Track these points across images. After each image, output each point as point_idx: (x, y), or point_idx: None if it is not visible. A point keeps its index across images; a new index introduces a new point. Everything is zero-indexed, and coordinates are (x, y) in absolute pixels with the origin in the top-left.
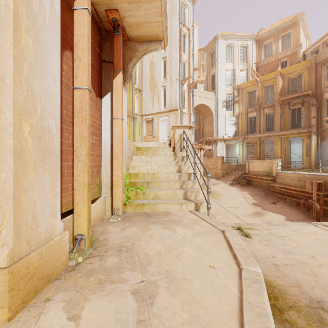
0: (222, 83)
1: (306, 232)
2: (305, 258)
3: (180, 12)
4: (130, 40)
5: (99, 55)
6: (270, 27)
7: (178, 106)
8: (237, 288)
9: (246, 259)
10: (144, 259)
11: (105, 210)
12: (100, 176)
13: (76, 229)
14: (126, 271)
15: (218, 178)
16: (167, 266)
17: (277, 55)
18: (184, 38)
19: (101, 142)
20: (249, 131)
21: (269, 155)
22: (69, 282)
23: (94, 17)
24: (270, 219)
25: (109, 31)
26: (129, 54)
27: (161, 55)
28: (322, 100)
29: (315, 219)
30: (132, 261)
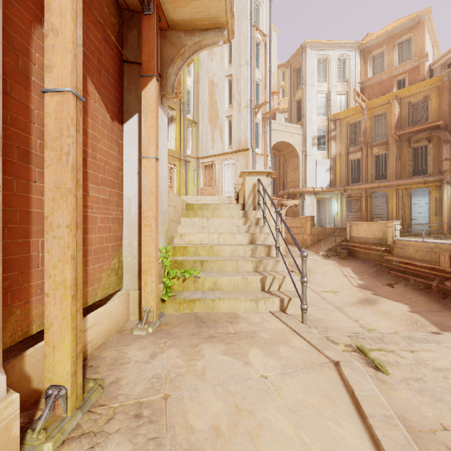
0: (311, 112)
1: None
2: None
3: (252, 10)
4: (172, 28)
5: (118, 51)
6: (382, 31)
7: (249, 145)
8: None
9: None
10: (184, 446)
11: (129, 312)
12: (119, 255)
13: (48, 375)
14: None
15: (306, 247)
16: None
17: (391, 71)
18: (258, 47)
19: (122, 197)
20: (351, 180)
21: (380, 214)
22: None
23: None
24: (387, 309)
25: (135, 10)
26: (171, 51)
27: (225, 71)
28: None
29: None
30: None
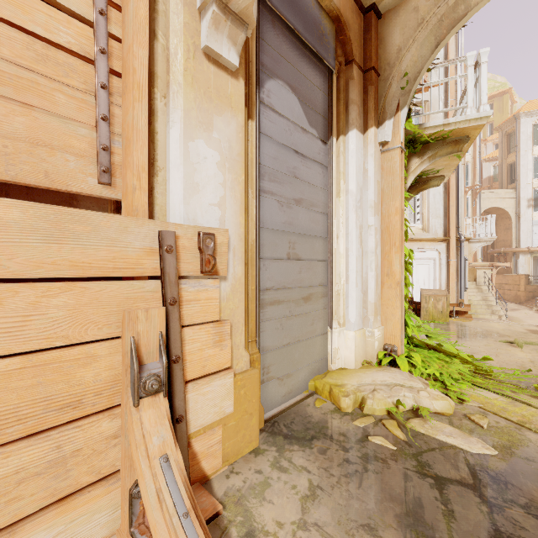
0: (526, 176)
1: None
2: None
3: None
4: None
5: None
6: None
7: None
8: None
9: None
10: None
11: None
12: None
13: None
14: None
15: (520, 303)
16: None
17: None
18: None
19: None
20: None
21: None
22: None
23: None
24: None
25: None
26: None
27: None
28: None
29: None
30: None
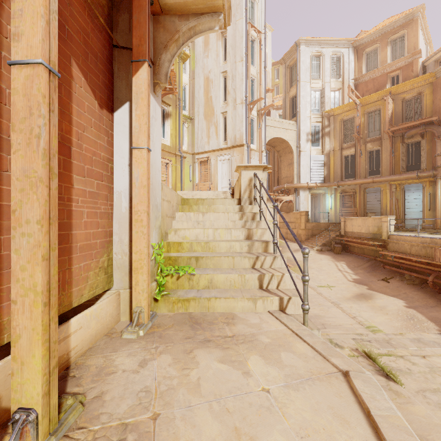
0: (306, 108)
1: None
2: None
3: (247, 7)
4: (166, 12)
5: (107, 34)
6: (375, 28)
7: (244, 141)
8: None
9: None
10: None
11: (119, 312)
12: (109, 252)
13: (16, 395)
14: None
15: (301, 242)
16: None
17: (384, 67)
18: (253, 44)
19: (112, 190)
20: (345, 175)
21: (374, 209)
22: None
23: None
24: (383, 304)
25: None
26: (164, 37)
27: (220, 68)
28: None
29: None
30: None
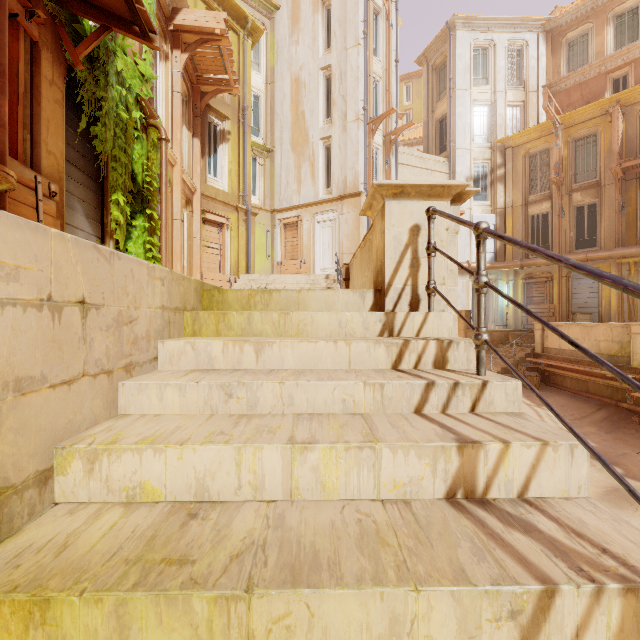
0: (464, 135)
1: None
2: None
3: None
4: None
5: None
6: None
7: (362, 186)
8: None
9: None
10: None
11: None
12: None
13: None
14: None
15: None
16: None
17: (602, 62)
18: (376, 20)
19: None
20: None
21: (586, 307)
22: None
23: None
24: None
25: None
26: None
27: (320, 61)
28: None
29: None
30: None
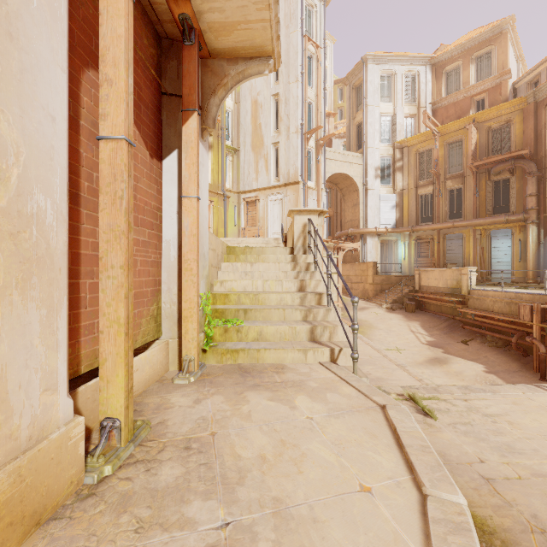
0: (374, 138)
1: (536, 406)
2: (543, 463)
3: (303, 17)
4: (214, 56)
5: (157, 83)
6: (457, 43)
7: (300, 177)
8: (420, 544)
9: (432, 472)
10: (233, 469)
11: (168, 362)
12: (158, 301)
13: (102, 408)
14: (195, 498)
15: (368, 299)
16: (277, 488)
17: (467, 89)
18: (310, 61)
19: (161, 239)
20: (421, 219)
21: (455, 259)
22: (78, 525)
23: (147, 13)
24: (459, 370)
25: (175, 39)
26: (212, 81)
27: (271, 90)
28: (546, 165)
29: (537, 370)
30: (209, 474)
